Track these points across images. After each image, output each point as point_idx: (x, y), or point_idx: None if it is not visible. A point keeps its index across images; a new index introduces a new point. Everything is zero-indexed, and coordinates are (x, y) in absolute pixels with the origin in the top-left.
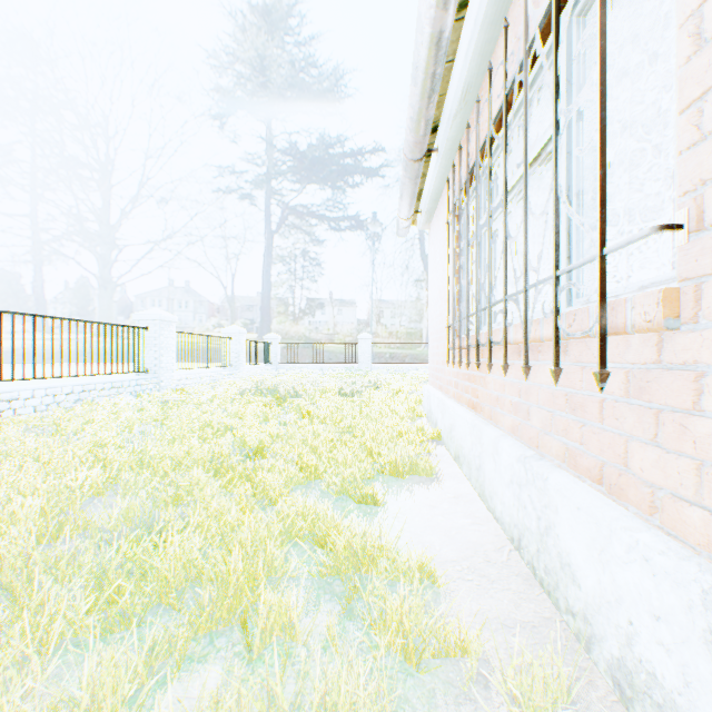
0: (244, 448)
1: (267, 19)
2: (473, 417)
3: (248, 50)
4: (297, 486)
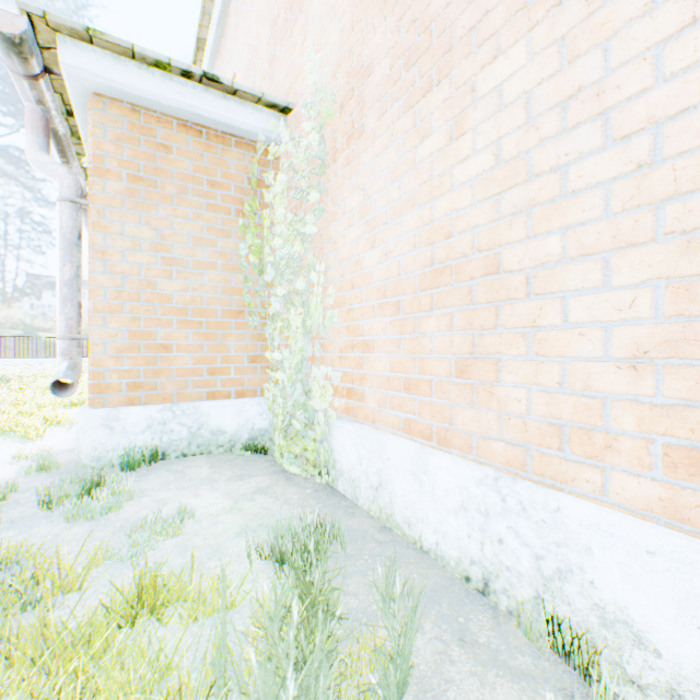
0: None
1: None
2: None
3: None
4: None
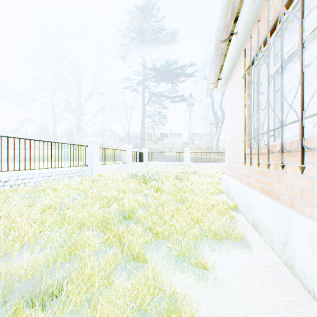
0: (123, 210)
1: (142, 9)
2: (273, 203)
3: (134, 24)
4: (150, 244)
